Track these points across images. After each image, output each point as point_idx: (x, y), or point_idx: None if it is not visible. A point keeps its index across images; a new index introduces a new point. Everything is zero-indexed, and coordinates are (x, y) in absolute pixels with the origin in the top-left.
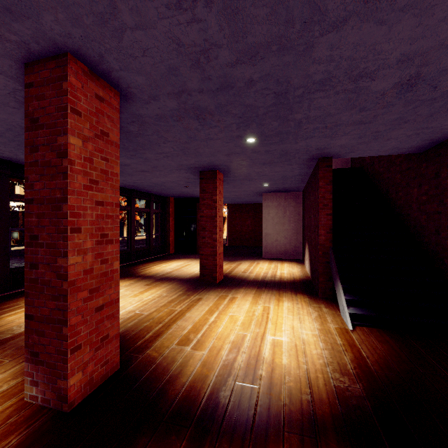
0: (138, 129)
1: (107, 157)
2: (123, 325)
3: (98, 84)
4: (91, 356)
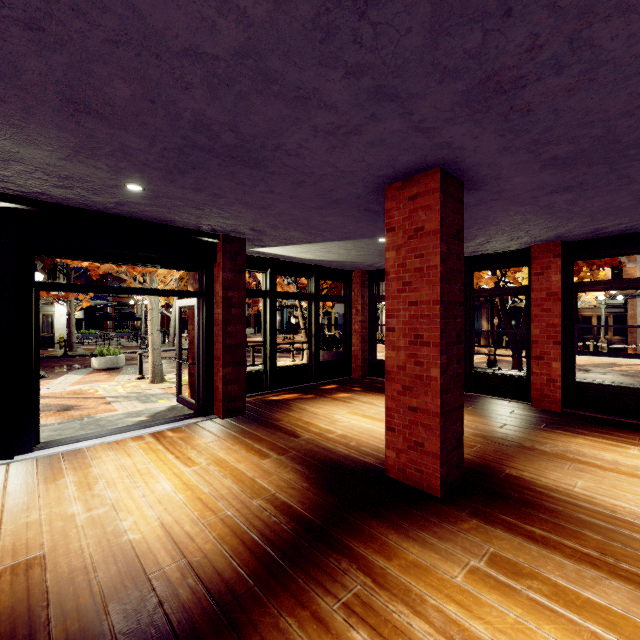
0: (567, 144)
1: (422, 253)
2: (578, 509)
3: (411, 185)
4: (404, 448)
